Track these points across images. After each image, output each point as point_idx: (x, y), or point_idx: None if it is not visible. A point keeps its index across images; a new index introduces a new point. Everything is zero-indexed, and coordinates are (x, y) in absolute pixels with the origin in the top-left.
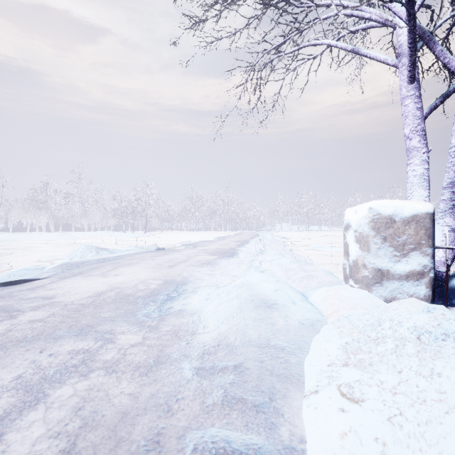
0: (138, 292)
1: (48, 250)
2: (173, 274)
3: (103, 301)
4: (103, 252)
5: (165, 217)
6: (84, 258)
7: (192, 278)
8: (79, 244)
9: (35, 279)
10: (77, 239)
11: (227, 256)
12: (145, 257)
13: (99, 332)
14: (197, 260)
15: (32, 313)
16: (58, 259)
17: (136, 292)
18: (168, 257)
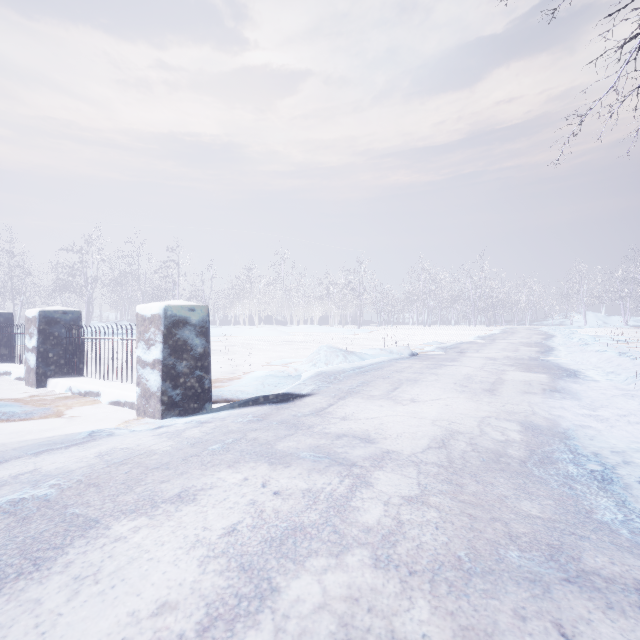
0: (505, 448)
1: (268, 349)
2: (520, 411)
3: (465, 461)
4: (351, 357)
5: (383, 306)
6: (336, 366)
7: (563, 422)
8: (294, 342)
9: (297, 393)
10: (286, 336)
11: (563, 375)
12: (416, 369)
13: (617, 583)
14: (520, 381)
15: (384, 477)
16: (290, 362)
17: (501, 447)
18: (454, 370)
